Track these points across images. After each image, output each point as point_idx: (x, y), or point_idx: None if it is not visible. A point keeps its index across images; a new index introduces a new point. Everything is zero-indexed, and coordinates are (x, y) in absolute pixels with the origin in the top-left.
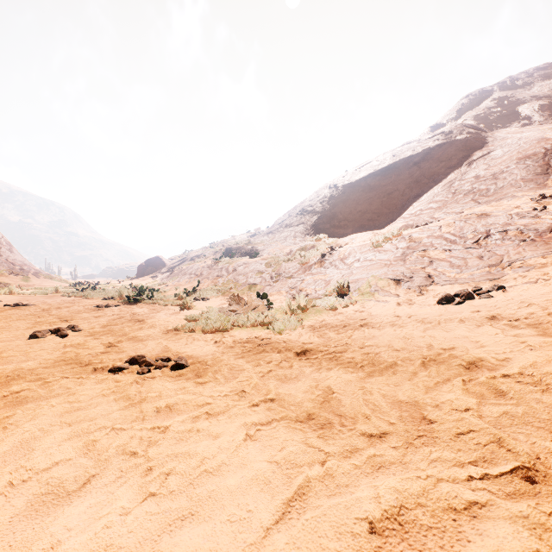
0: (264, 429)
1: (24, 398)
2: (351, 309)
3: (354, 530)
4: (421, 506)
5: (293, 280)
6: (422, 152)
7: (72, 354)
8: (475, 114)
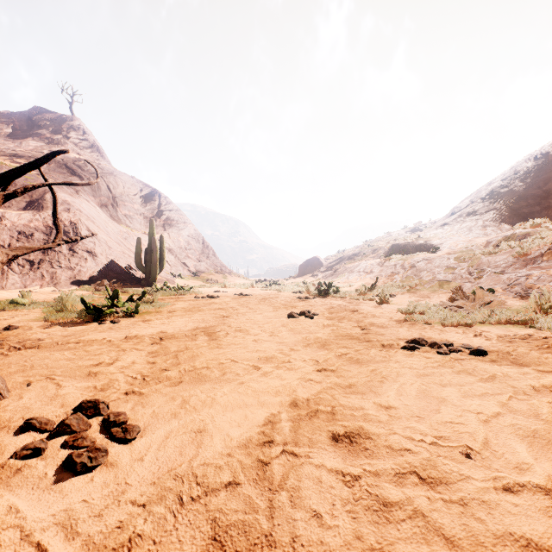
0: None
1: (357, 359)
2: None
3: None
4: None
5: (511, 276)
6: None
7: (340, 331)
8: None
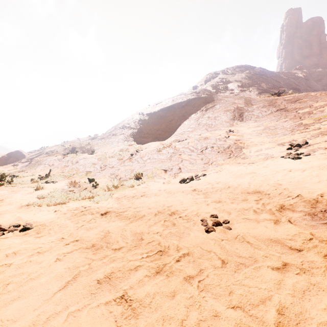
0: (68, 255)
1: None
2: (141, 186)
3: (91, 284)
4: (119, 271)
5: (113, 169)
6: (186, 100)
7: None
8: (212, 84)
